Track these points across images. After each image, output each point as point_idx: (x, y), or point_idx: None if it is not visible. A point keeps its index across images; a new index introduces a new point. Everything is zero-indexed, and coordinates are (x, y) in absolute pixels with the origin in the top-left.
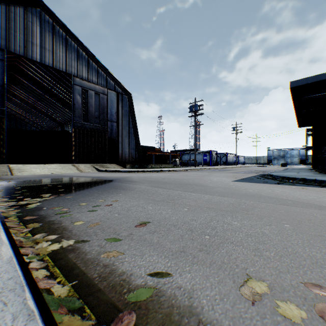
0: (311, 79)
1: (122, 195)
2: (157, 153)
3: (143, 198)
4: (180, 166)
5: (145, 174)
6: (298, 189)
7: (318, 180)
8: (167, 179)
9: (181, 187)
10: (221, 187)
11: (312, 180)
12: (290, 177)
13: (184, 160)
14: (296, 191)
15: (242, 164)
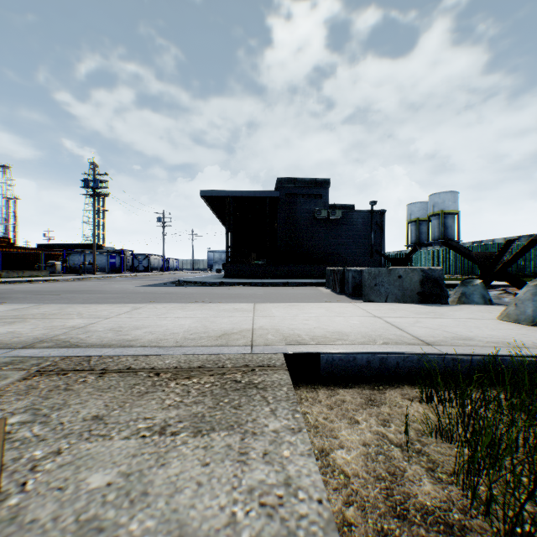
0: (216, 193)
1: (5, 300)
2: (7, 248)
3: (35, 300)
4: (64, 274)
5: (3, 287)
6: (181, 288)
7: (203, 281)
8: (51, 289)
9: (73, 293)
10: (119, 290)
11: (200, 282)
12: (189, 281)
13: (73, 263)
14: (177, 289)
15: (173, 271)
